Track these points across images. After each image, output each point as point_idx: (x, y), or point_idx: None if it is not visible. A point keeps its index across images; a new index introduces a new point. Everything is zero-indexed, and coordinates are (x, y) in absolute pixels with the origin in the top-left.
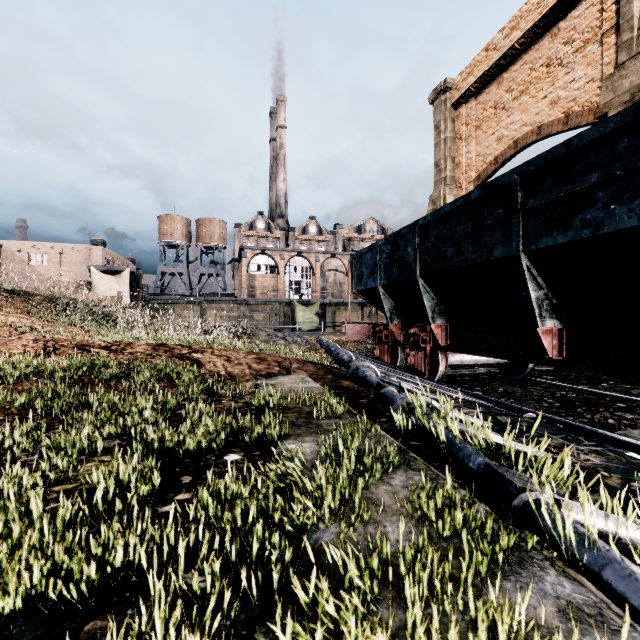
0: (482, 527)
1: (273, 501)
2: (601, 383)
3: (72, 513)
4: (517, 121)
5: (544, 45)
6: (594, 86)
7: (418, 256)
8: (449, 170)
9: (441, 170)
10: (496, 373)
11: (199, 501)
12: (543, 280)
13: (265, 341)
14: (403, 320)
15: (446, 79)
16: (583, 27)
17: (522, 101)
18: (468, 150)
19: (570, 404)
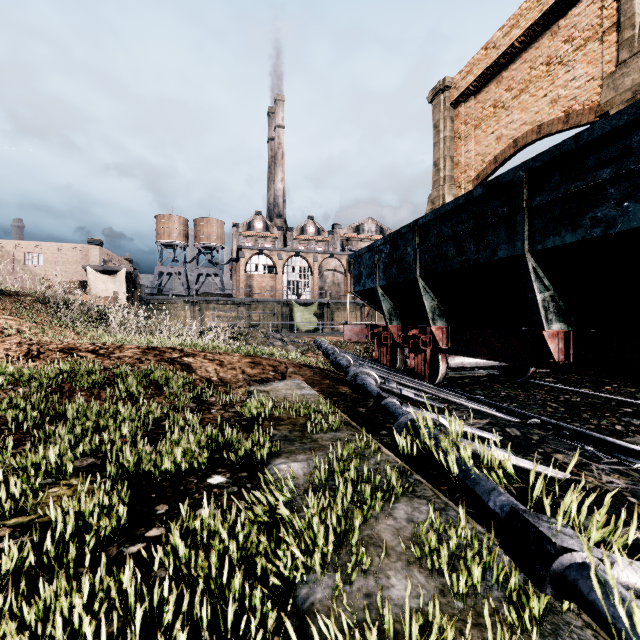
0: (505, 580)
1: (257, 543)
2: (605, 386)
3: (17, 560)
4: (517, 120)
5: (544, 43)
6: (595, 84)
7: (418, 256)
8: (448, 169)
9: (440, 169)
10: (497, 375)
11: (169, 544)
12: (549, 281)
13: (262, 342)
14: (402, 321)
15: (445, 78)
16: (584, 25)
17: (522, 100)
18: (467, 149)
19: (575, 409)
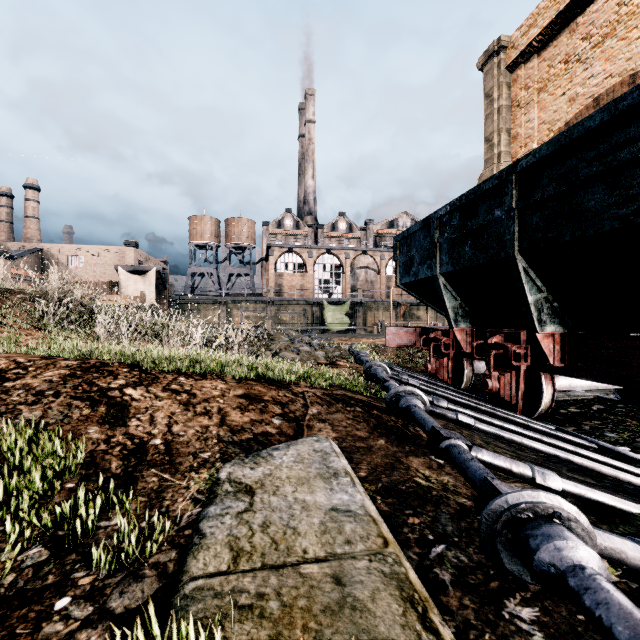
0: None
1: None
2: None
3: None
4: (598, 73)
5: None
6: None
7: (516, 221)
8: (504, 144)
9: (494, 145)
10: (611, 400)
11: None
12: None
13: (285, 347)
14: (473, 323)
15: (500, 37)
16: None
17: (606, 47)
18: (528, 118)
19: None
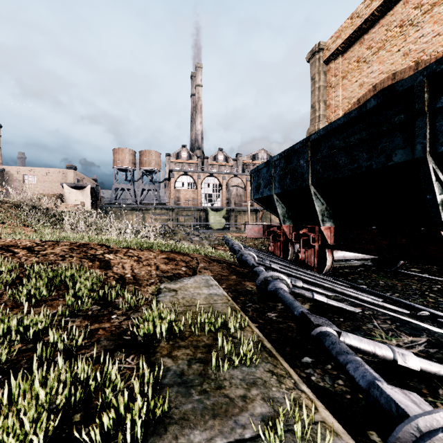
0: None
1: None
2: None
3: None
4: (375, 70)
5: (398, 11)
6: (440, 39)
7: (310, 167)
8: (322, 110)
9: (316, 110)
10: (370, 265)
11: None
12: None
13: (183, 238)
14: (293, 222)
15: (320, 42)
16: None
17: (380, 55)
18: (336, 95)
19: None
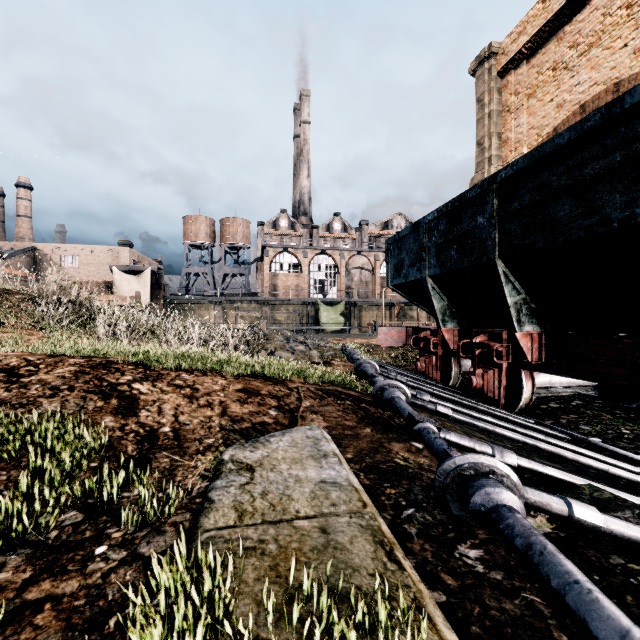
0: None
1: None
2: None
3: None
4: (584, 81)
5: None
6: None
7: (497, 227)
8: (494, 148)
9: (485, 149)
10: (590, 396)
11: None
12: None
13: (280, 347)
14: (460, 323)
15: (491, 43)
16: None
17: (591, 56)
18: (518, 123)
19: None
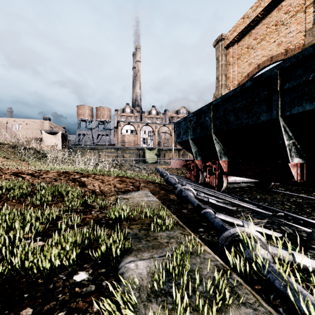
0: None
1: None
2: (312, 192)
3: None
4: (259, 54)
5: (274, 14)
6: (301, 35)
7: (212, 122)
8: (223, 81)
9: (219, 81)
10: (252, 186)
11: None
12: (292, 134)
13: (128, 169)
14: (202, 158)
15: (222, 34)
16: (295, 4)
17: (262, 44)
18: (233, 70)
19: (301, 206)
